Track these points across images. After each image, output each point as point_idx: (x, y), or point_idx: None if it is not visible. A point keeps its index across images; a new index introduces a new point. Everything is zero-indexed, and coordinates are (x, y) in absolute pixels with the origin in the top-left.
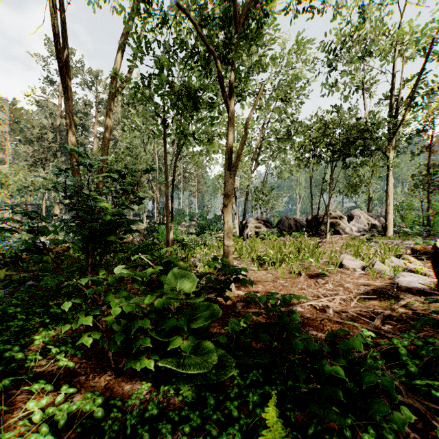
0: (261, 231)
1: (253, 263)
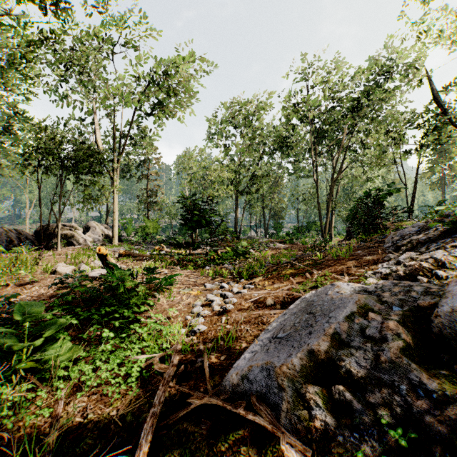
0: None
1: None
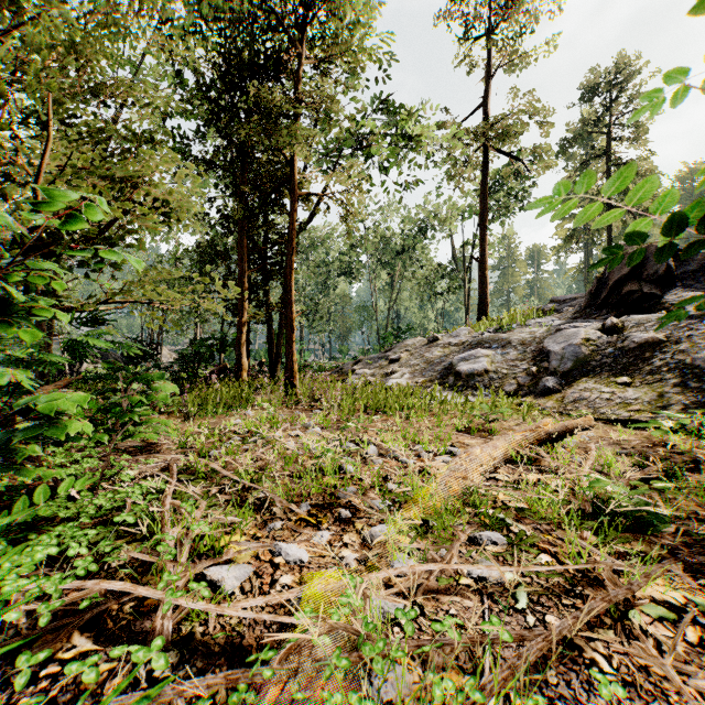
0: None
1: None
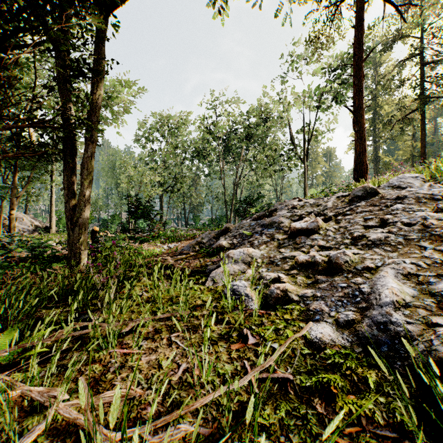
0: None
1: None
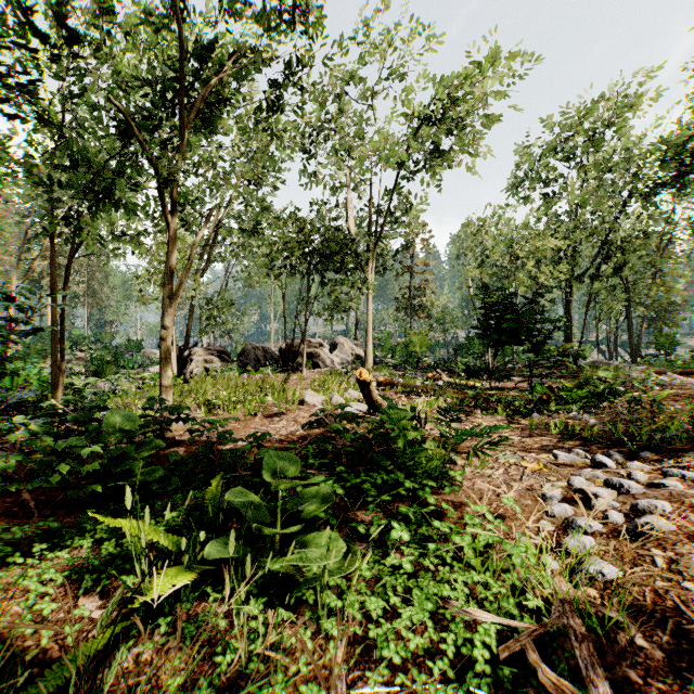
0: (214, 367)
1: (200, 410)
